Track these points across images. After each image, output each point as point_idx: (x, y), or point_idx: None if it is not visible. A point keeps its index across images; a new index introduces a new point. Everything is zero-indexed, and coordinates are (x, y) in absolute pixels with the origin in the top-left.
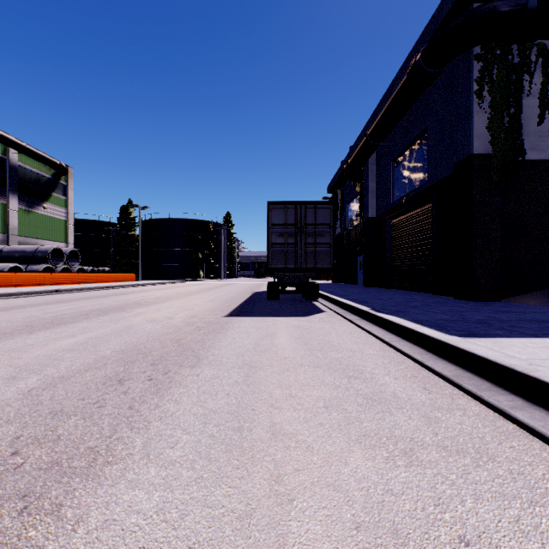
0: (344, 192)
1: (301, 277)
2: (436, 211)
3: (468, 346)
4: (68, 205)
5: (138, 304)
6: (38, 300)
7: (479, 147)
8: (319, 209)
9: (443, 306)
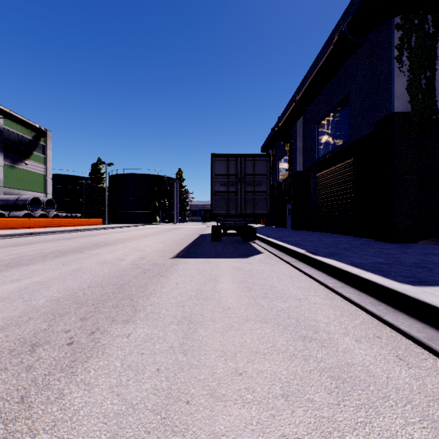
0: (275, 151)
1: (241, 222)
2: (357, 164)
3: (433, 299)
4: (46, 162)
5: (97, 245)
6: (10, 242)
7: (399, 106)
8: (257, 161)
9: (370, 248)
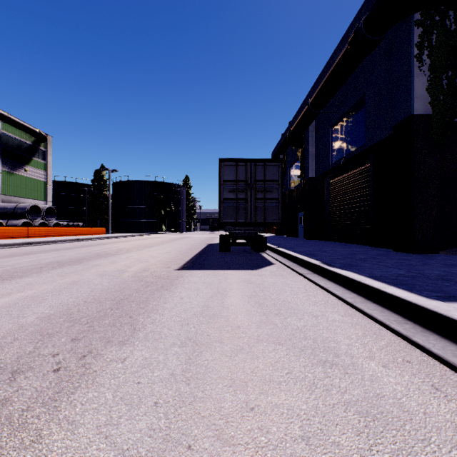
0: (286, 157)
1: (250, 231)
2: (373, 170)
3: None
4: (47, 168)
5: (98, 256)
6: (6, 252)
7: (419, 108)
8: (268, 166)
9: (389, 259)
